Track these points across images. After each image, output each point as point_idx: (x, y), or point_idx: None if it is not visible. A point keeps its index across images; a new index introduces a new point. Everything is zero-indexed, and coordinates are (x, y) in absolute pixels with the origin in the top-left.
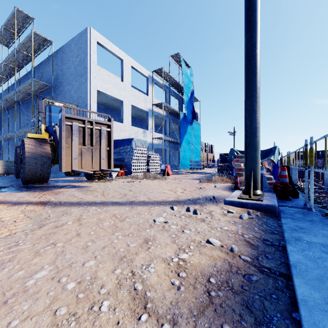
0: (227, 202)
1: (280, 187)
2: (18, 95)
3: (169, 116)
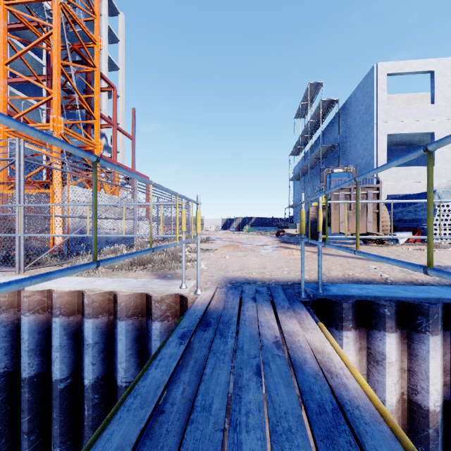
0: None
1: None
2: (311, 161)
3: None
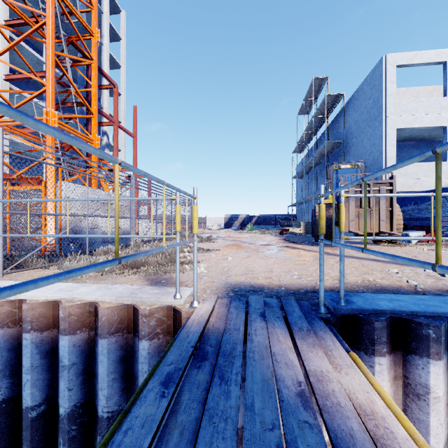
0: None
1: None
2: (315, 158)
3: None
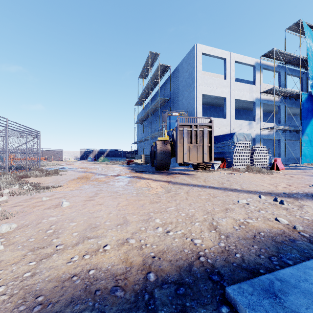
0: None
1: None
2: (151, 110)
3: (285, 100)
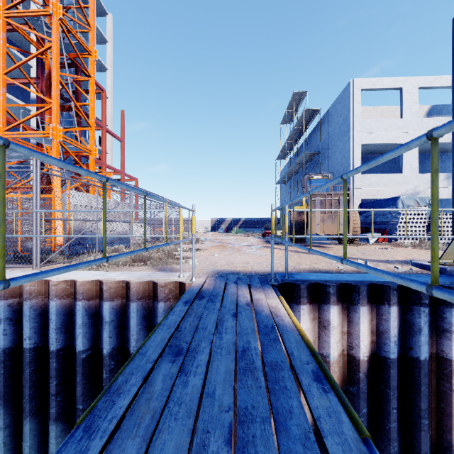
0: (413, 264)
1: None
2: (296, 166)
3: None
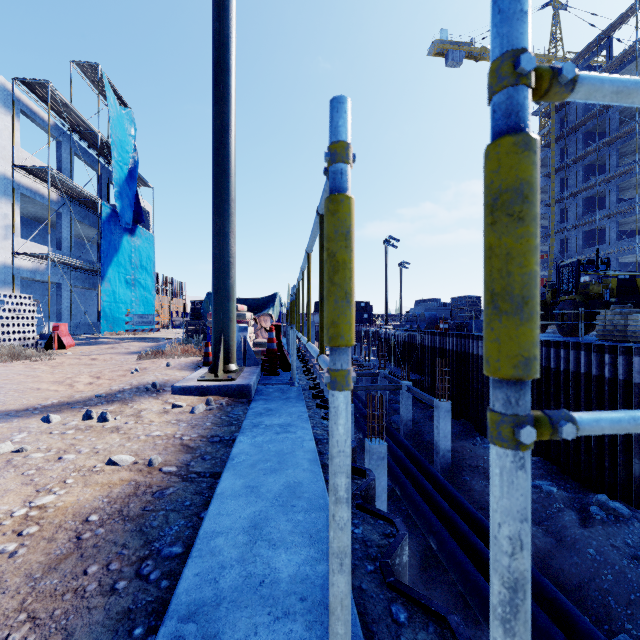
0: (178, 390)
1: (266, 357)
2: None
3: (71, 206)
